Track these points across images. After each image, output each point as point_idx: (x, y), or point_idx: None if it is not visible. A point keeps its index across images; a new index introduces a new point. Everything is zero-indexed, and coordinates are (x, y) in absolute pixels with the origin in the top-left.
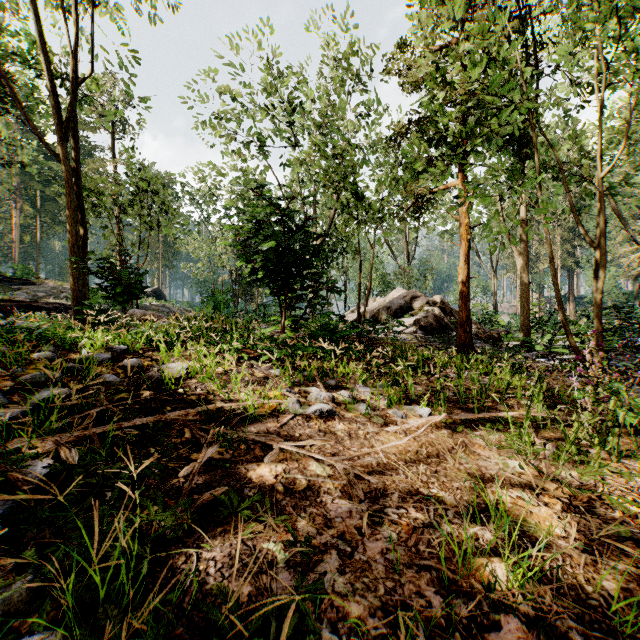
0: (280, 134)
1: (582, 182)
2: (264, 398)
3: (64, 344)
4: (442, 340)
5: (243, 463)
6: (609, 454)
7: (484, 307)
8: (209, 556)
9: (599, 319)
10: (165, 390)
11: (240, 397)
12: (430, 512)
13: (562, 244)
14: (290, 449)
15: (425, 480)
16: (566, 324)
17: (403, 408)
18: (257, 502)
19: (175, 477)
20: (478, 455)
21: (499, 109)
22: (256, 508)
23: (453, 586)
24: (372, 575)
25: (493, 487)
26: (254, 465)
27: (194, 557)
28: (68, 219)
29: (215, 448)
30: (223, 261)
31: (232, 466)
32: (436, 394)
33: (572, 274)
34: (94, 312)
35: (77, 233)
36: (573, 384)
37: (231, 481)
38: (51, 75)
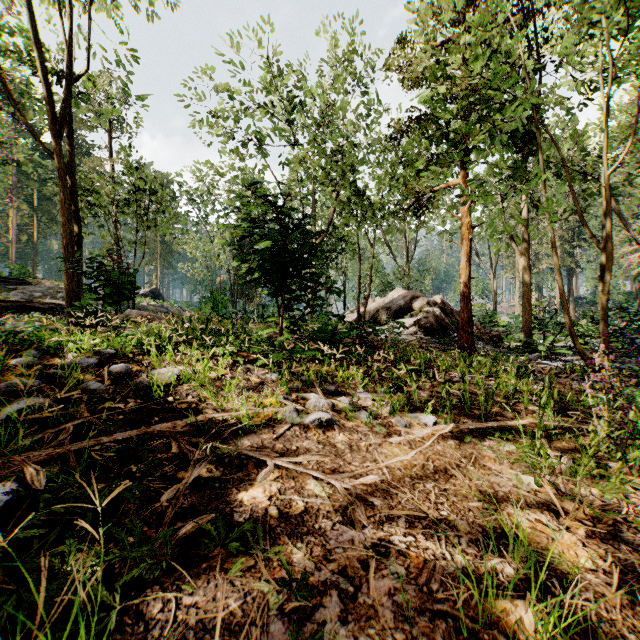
0: (279, 133)
1: (584, 181)
2: (259, 406)
3: (49, 348)
4: (443, 341)
5: (234, 482)
6: (629, 468)
7: (484, 307)
8: (190, 601)
9: (605, 320)
10: (153, 398)
11: (233, 406)
12: (441, 540)
13: (561, 244)
14: (286, 466)
15: (434, 500)
16: (571, 325)
17: (406, 416)
18: (248, 530)
19: (157, 500)
20: (489, 469)
21: (503, 104)
22: (247, 537)
23: (473, 637)
24: (379, 623)
25: (508, 508)
26: (246, 484)
27: (172, 603)
28: (62, 218)
29: (203, 466)
30: (221, 261)
31: (222, 486)
32: (441, 400)
33: (571, 274)
34: (85, 313)
35: (71, 232)
36: (587, 391)
37: (220, 504)
38: (44, 71)
